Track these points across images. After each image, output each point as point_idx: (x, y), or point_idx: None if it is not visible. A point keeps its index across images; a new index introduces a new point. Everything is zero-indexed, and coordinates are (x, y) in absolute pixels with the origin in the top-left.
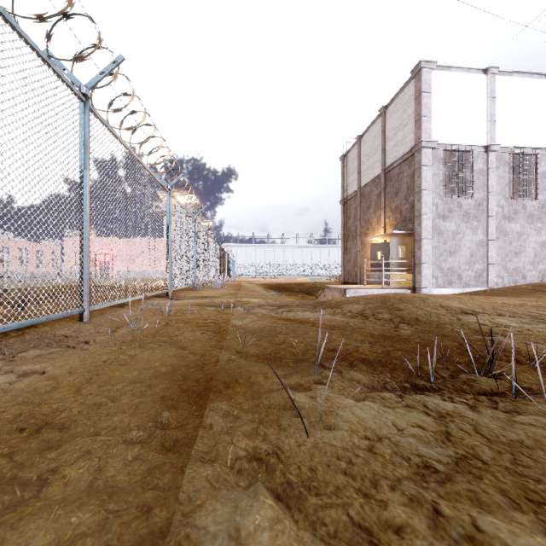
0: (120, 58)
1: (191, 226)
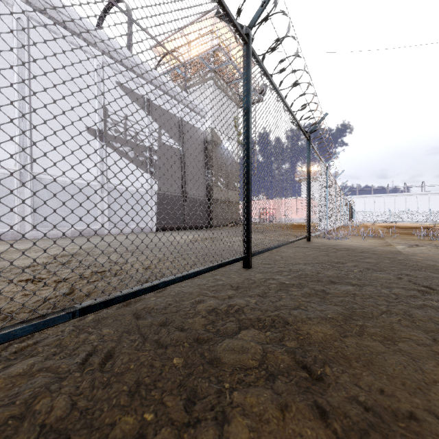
0: (344, 170)
1: (343, 198)
